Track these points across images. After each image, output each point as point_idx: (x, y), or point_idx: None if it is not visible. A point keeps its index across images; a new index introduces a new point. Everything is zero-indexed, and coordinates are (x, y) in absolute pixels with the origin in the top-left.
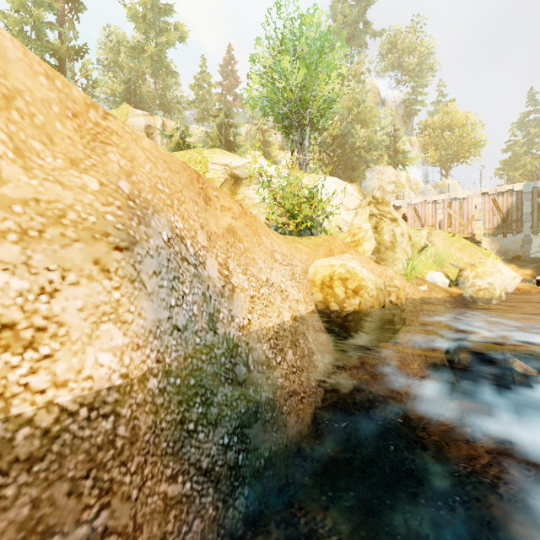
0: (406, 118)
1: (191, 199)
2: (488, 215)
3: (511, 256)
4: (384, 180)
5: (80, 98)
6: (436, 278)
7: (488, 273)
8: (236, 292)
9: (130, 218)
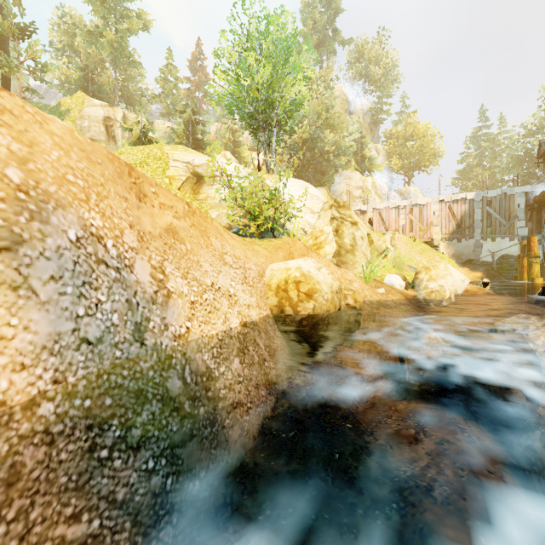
0: (372, 126)
1: (119, 194)
2: (445, 221)
3: (465, 259)
4: (351, 185)
5: None
6: (394, 280)
7: (440, 276)
8: (173, 298)
9: (17, 212)
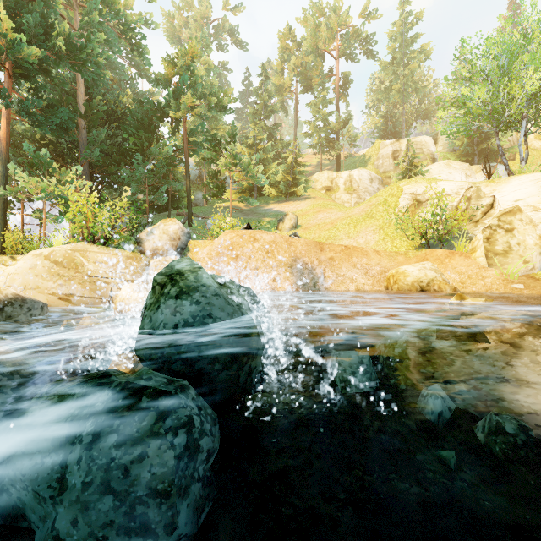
0: None
1: (314, 251)
2: None
3: None
4: None
5: (287, 237)
6: None
7: None
8: (326, 278)
9: (292, 261)
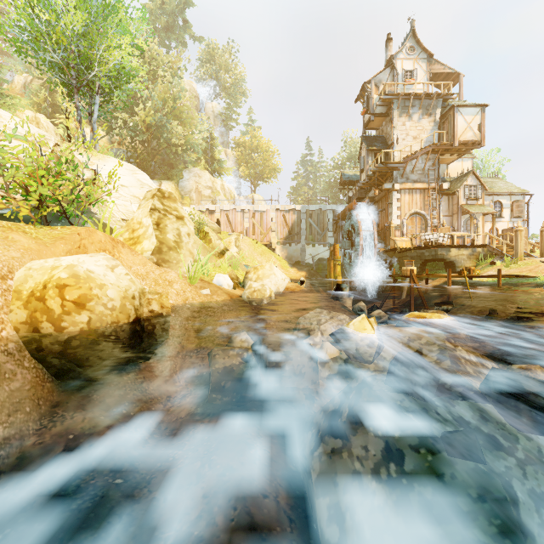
0: (223, 130)
1: None
2: (280, 227)
3: (294, 261)
4: (201, 184)
5: None
6: (222, 280)
7: (266, 275)
8: None
9: None
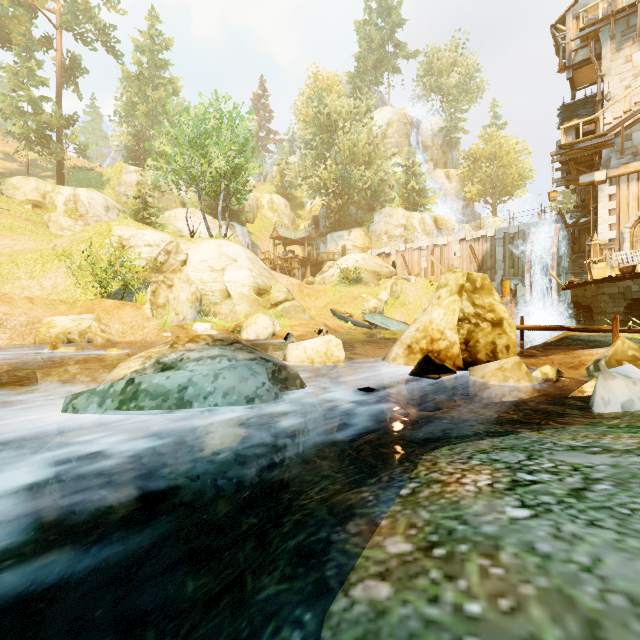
0: (446, 148)
1: None
2: (466, 262)
3: None
4: (392, 224)
5: None
6: (198, 327)
7: (250, 324)
8: None
9: None
